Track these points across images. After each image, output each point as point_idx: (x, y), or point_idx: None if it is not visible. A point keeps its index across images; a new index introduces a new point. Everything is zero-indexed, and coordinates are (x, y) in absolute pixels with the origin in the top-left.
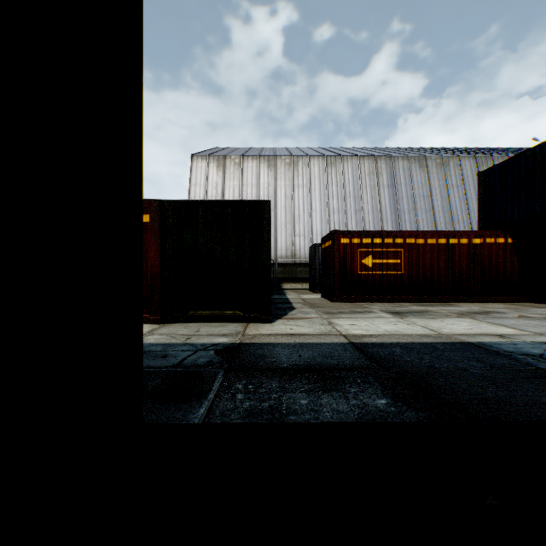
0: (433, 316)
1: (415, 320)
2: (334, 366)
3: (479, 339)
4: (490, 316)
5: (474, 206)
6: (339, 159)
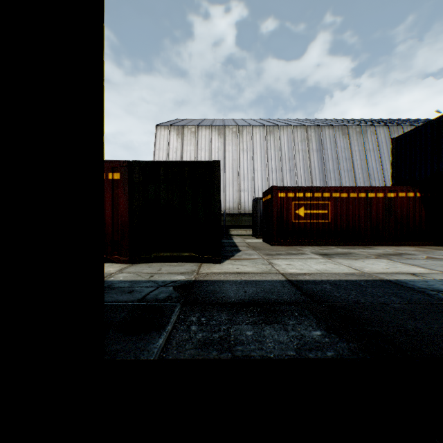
0: (356, 257)
1: (340, 260)
2: (275, 301)
3: (395, 277)
4: (403, 257)
5: (387, 167)
6: (276, 129)
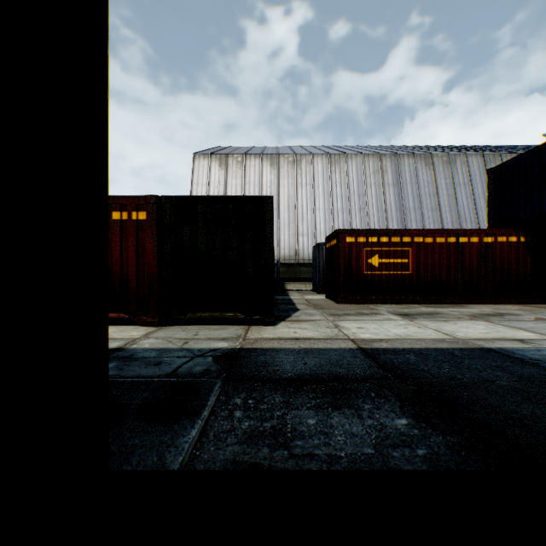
0: (445, 318)
1: (425, 323)
2: (344, 376)
3: (498, 344)
4: (505, 318)
5: (482, 205)
6: (343, 157)
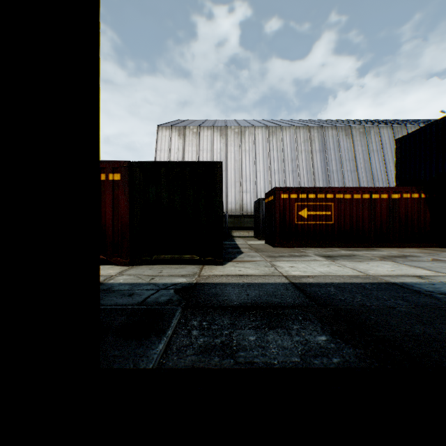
0: (360, 259)
1: (344, 263)
2: (278, 304)
3: (401, 279)
4: (408, 259)
5: (391, 168)
6: (279, 129)
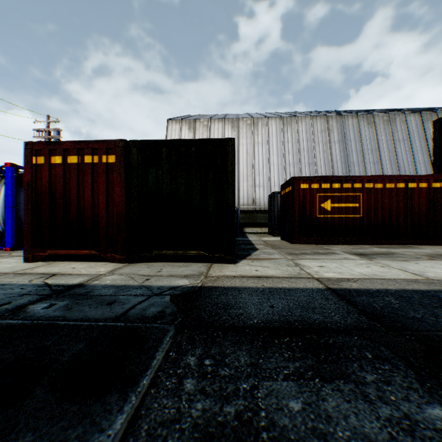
0: (402, 258)
1: (386, 262)
2: (321, 324)
3: None
4: None
5: (420, 158)
6: (294, 119)
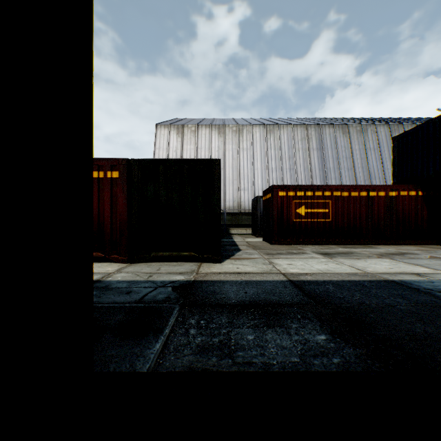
0: (357, 256)
1: (342, 260)
2: (276, 302)
3: (399, 277)
4: (406, 256)
5: (388, 166)
6: (276, 127)
